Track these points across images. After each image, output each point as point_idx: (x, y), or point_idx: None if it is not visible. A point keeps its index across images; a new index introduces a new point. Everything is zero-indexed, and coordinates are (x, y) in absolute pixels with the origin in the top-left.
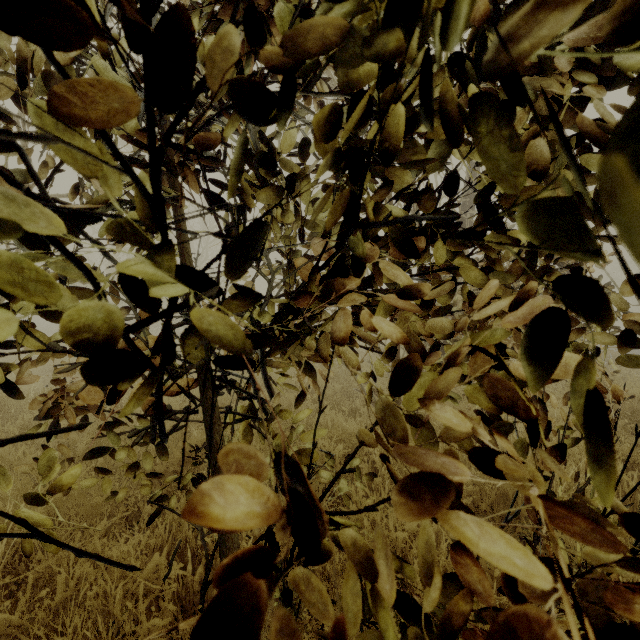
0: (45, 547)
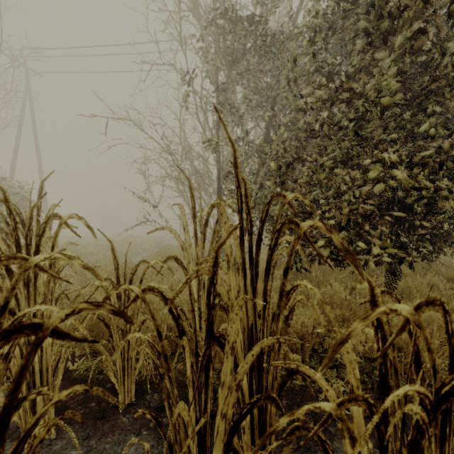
0: None
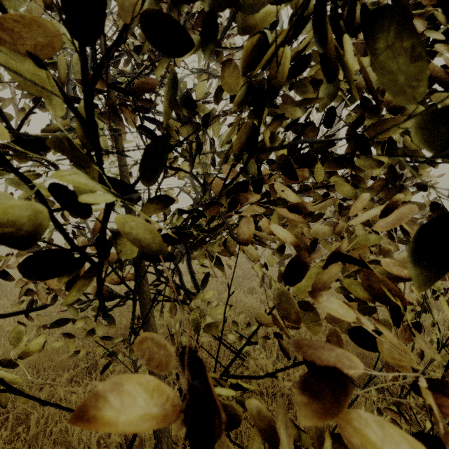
0: (19, 397)
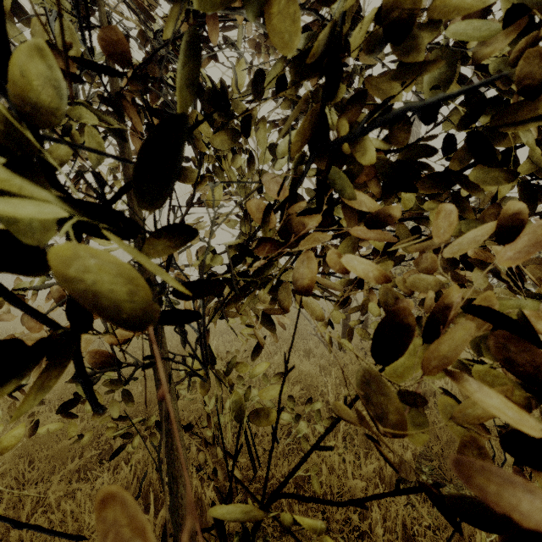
0: None
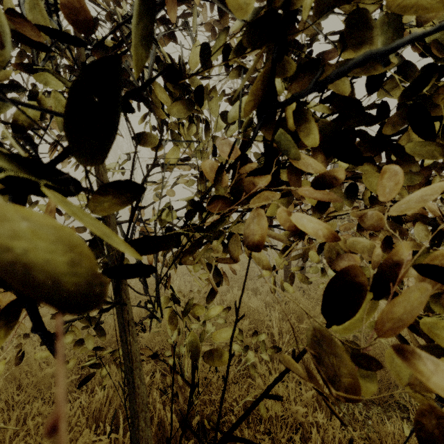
0: None
